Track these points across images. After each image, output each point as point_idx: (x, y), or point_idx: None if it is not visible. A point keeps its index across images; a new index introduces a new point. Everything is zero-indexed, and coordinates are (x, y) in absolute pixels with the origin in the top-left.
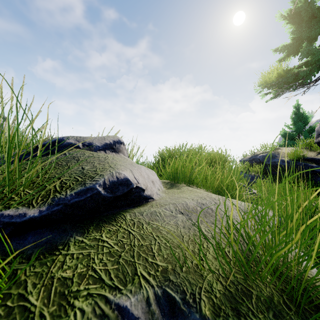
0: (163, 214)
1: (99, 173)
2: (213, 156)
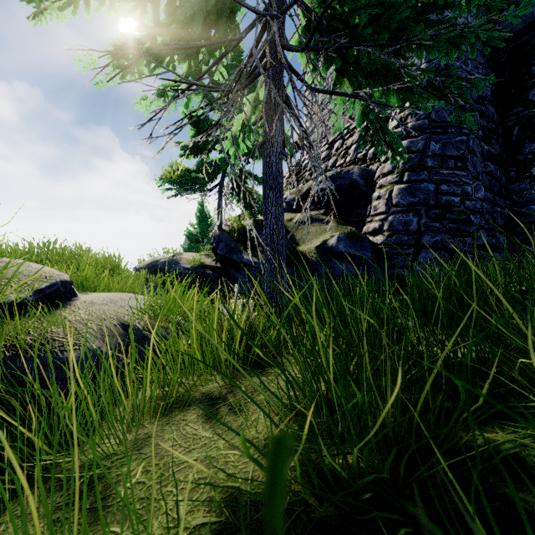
0: (98, 302)
1: (47, 275)
2: (106, 261)
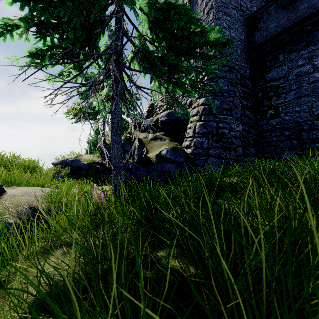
0: (18, 195)
1: None
2: (29, 164)
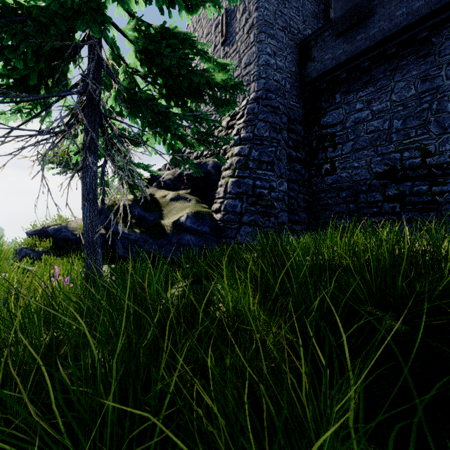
0: None
1: None
2: None
